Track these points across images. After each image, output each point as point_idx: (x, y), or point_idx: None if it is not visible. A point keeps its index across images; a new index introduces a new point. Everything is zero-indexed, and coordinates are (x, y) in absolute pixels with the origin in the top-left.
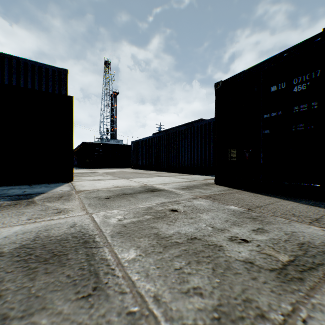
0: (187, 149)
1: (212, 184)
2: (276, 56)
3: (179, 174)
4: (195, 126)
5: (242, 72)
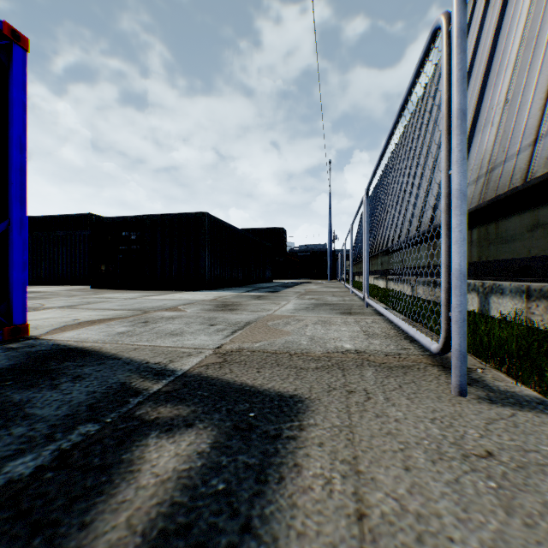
0: (66, 258)
1: (89, 289)
2: (125, 217)
3: (56, 286)
4: (78, 235)
5: (109, 218)
